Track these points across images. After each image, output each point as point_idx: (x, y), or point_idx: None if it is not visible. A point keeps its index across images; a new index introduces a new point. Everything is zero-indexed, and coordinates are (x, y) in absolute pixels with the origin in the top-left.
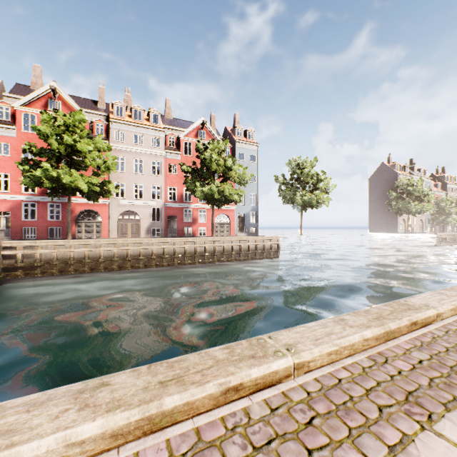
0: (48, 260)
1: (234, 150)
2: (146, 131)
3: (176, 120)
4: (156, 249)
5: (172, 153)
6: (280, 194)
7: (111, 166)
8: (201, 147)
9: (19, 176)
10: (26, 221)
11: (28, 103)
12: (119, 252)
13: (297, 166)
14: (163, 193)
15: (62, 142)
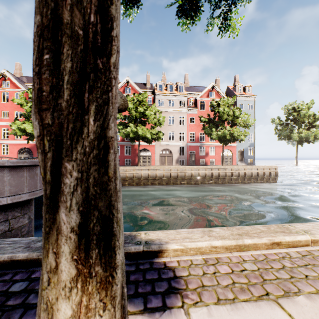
0: (131, 177)
1: (235, 102)
2: (175, 98)
3: (191, 87)
4: (187, 173)
5: (192, 109)
6: (276, 133)
7: (161, 122)
8: (214, 104)
9: None
10: None
11: None
12: (166, 174)
13: (293, 109)
14: (186, 136)
15: (137, 111)
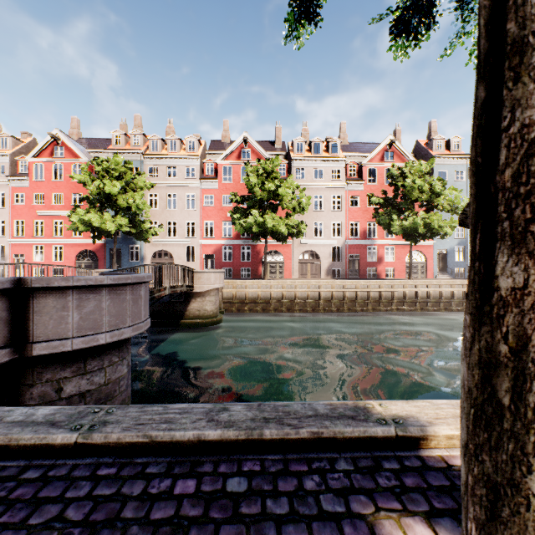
0: (254, 298)
1: (431, 168)
2: (325, 164)
3: (351, 144)
4: (348, 292)
5: (353, 183)
6: None
7: (304, 207)
8: (395, 172)
9: (220, 222)
10: (224, 262)
11: (226, 157)
12: (312, 294)
13: None
14: (343, 229)
15: (264, 189)
